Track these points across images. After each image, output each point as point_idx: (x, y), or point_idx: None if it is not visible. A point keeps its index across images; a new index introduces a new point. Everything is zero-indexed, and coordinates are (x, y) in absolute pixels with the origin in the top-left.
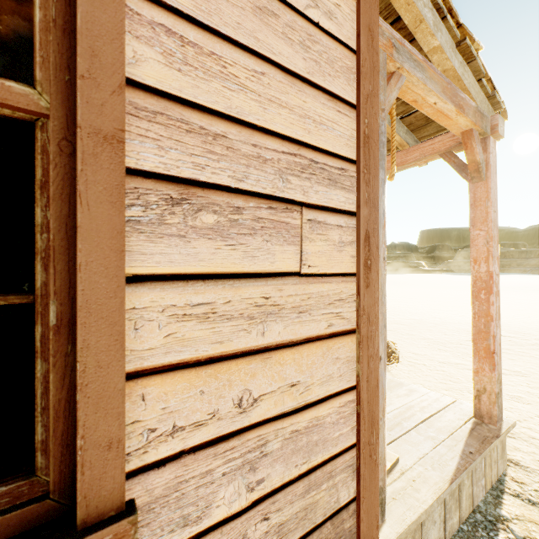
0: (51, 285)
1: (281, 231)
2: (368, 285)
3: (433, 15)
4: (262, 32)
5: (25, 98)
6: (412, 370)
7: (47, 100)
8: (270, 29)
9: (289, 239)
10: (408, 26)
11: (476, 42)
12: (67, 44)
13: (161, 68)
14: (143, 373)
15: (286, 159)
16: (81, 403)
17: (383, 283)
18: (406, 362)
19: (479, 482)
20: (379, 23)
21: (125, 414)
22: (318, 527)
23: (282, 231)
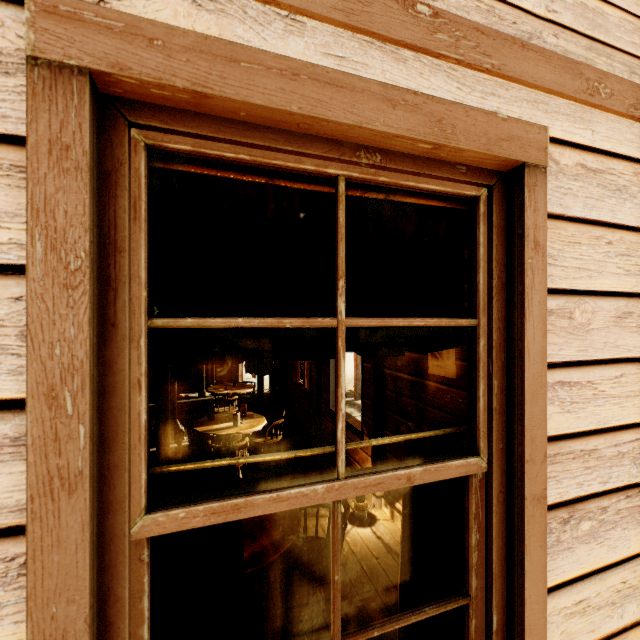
0: (494, 601)
1: (634, 514)
2: None
3: None
4: (620, 337)
5: (475, 466)
6: None
7: (485, 461)
8: (626, 329)
9: None
10: None
11: None
12: (501, 421)
13: (557, 417)
14: None
15: (638, 444)
16: None
17: None
18: None
19: None
20: None
21: None
22: None
23: (635, 514)
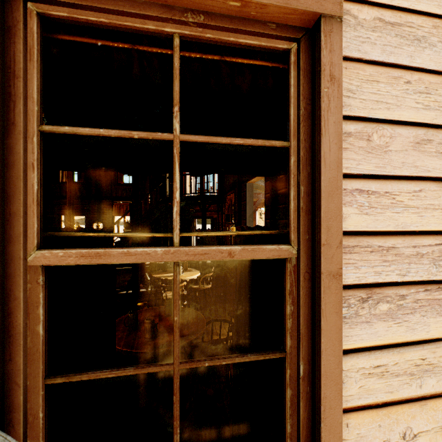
0: (300, 354)
1: (434, 306)
2: None
3: None
4: (419, 159)
5: (287, 252)
6: None
7: (295, 249)
8: (426, 153)
9: (440, 311)
10: None
11: None
12: (307, 218)
13: (356, 217)
14: (347, 410)
15: (438, 249)
16: (322, 428)
17: None
18: None
19: None
20: None
21: (342, 437)
22: None
23: (435, 306)
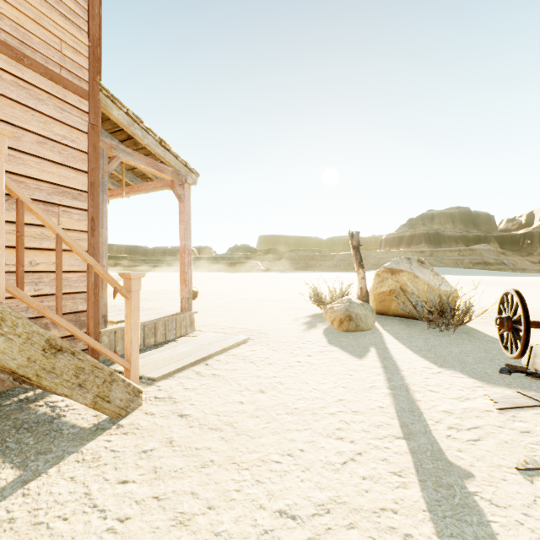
0: None
1: (50, 212)
2: (94, 236)
3: (142, 132)
4: (41, 150)
5: None
6: None
7: None
8: (44, 148)
9: (53, 216)
10: (130, 134)
11: (168, 144)
12: None
13: None
14: None
15: (52, 190)
16: None
17: (106, 238)
18: None
19: (171, 331)
20: (104, 139)
21: None
22: (68, 314)
23: (50, 213)
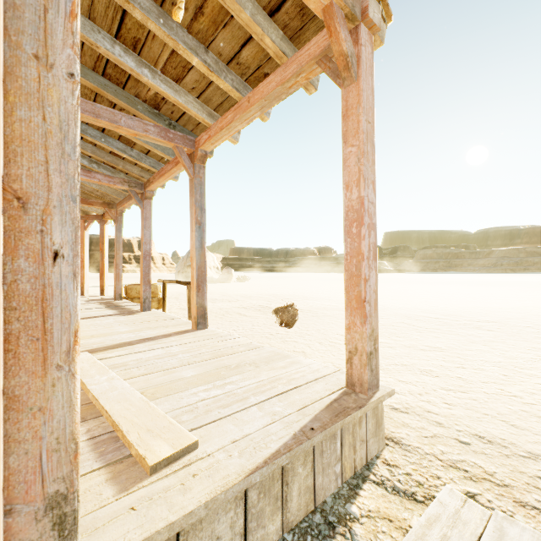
0: None
1: None
2: None
3: None
4: None
5: None
6: (329, 350)
7: None
8: None
9: None
10: None
11: None
12: None
13: None
14: None
15: None
16: None
17: (69, 119)
18: (327, 343)
19: (330, 469)
20: None
21: None
22: None
23: None
